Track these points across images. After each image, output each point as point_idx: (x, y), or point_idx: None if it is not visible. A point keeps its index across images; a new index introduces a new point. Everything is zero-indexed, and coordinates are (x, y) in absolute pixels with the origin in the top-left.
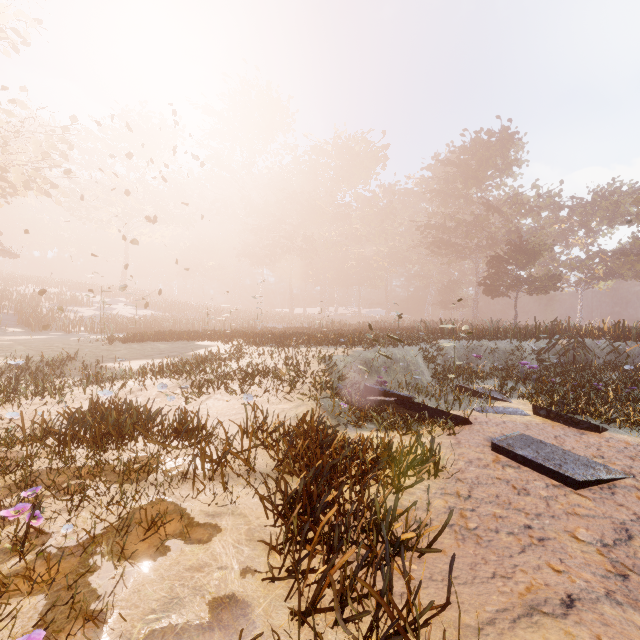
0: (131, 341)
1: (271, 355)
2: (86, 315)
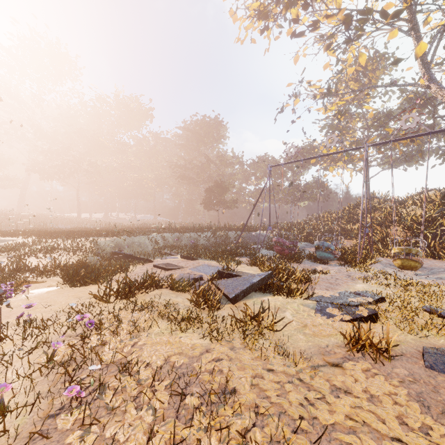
0: None
1: (62, 241)
2: None
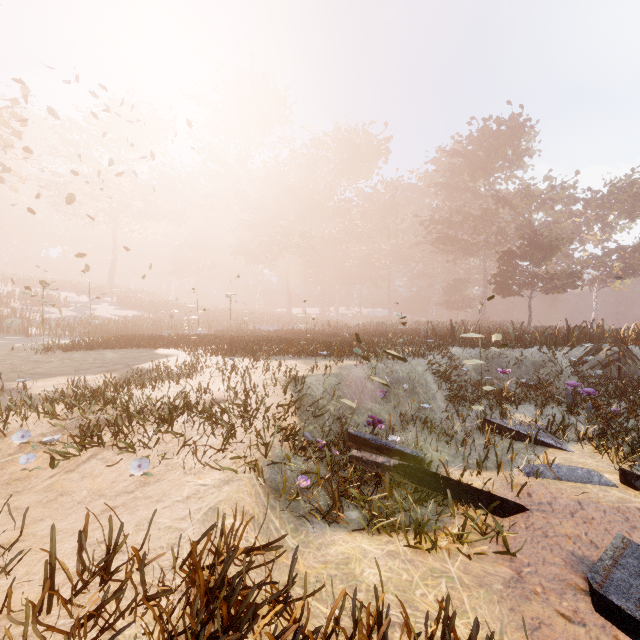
0: (76, 349)
1: (222, 375)
2: (58, 316)
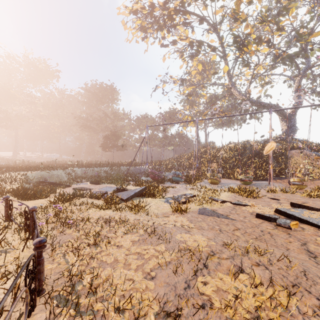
0: None
1: None
2: None
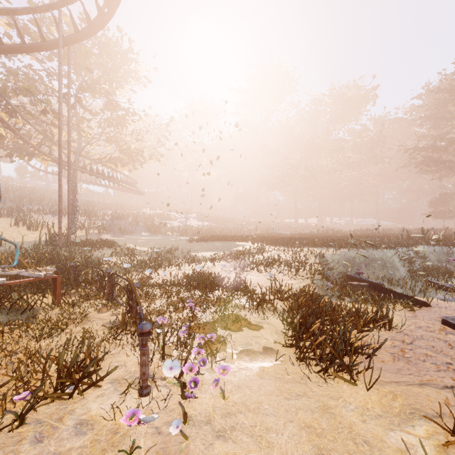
0: (201, 241)
1: (283, 252)
2: (174, 225)
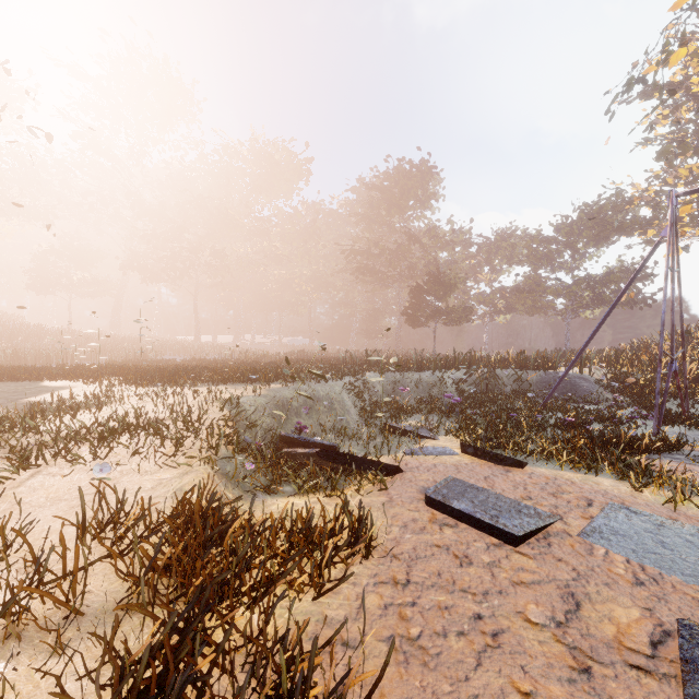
0: None
1: (153, 400)
2: None
